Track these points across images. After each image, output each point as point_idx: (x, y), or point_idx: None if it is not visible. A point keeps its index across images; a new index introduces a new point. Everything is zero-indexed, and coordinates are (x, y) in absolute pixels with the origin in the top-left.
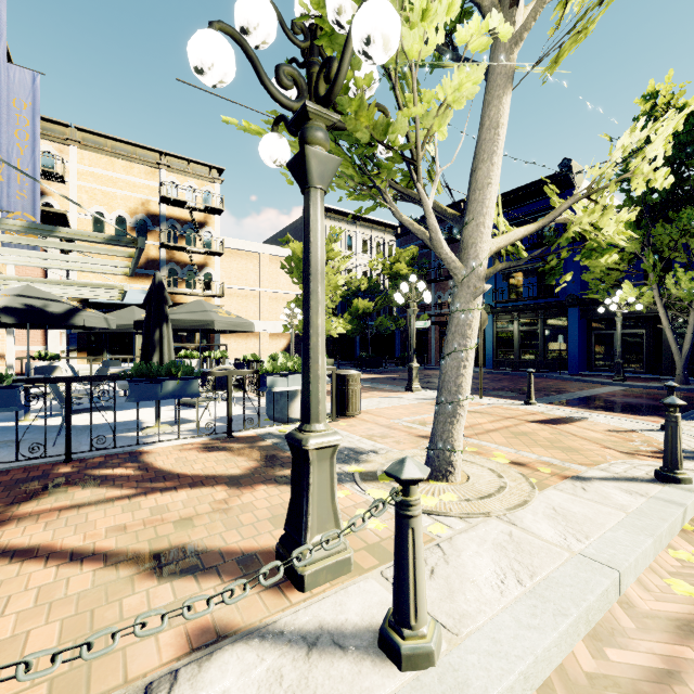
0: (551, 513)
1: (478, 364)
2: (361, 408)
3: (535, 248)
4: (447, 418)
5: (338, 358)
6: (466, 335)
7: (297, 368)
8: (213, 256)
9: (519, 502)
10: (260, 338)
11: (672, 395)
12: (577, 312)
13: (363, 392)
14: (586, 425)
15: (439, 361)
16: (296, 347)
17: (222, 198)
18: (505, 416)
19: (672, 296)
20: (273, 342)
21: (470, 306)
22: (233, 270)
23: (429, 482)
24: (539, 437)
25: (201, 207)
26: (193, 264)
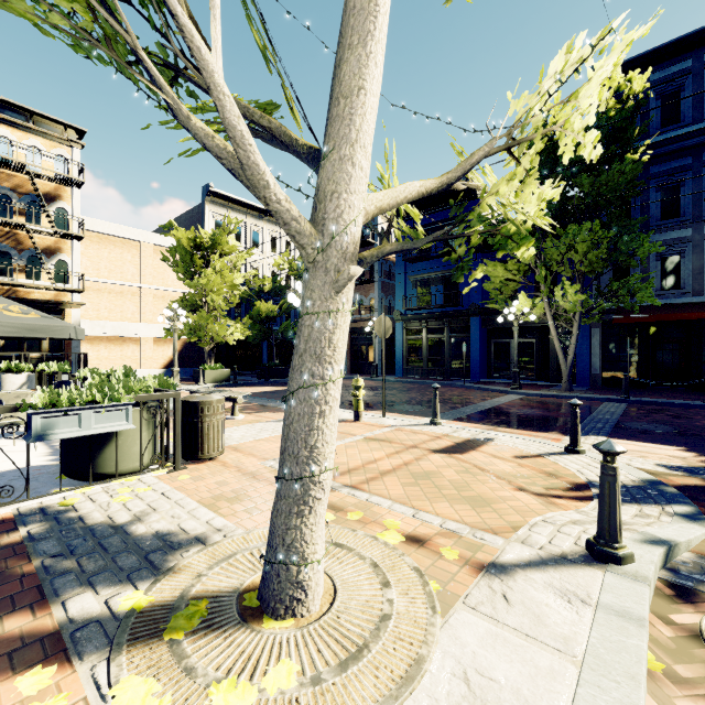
0: (461, 696)
1: (389, 372)
2: (232, 441)
3: (441, 257)
4: (292, 505)
5: (243, 366)
6: (324, 357)
7: (103, 398)
8: (69, 239)
9: (409, 668)
10: (141, 344)
11: (576, 414)
12: (479, 321)
13: (250, 413)
14: (493, 450)
15: (284, 401)
16: (189, 355)
17: (81, 167)
18: (408, 445)
19: (560, 308)
20: (159, 348)
21: (329, 305)
22: (103, 260)
23: (262, 623)
24: (444, 479)
25: (50, 175)
26: (35, 247)
